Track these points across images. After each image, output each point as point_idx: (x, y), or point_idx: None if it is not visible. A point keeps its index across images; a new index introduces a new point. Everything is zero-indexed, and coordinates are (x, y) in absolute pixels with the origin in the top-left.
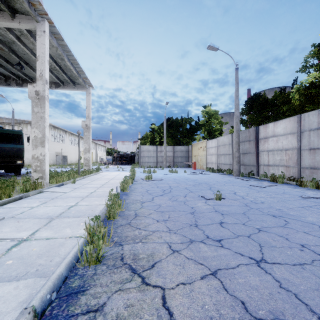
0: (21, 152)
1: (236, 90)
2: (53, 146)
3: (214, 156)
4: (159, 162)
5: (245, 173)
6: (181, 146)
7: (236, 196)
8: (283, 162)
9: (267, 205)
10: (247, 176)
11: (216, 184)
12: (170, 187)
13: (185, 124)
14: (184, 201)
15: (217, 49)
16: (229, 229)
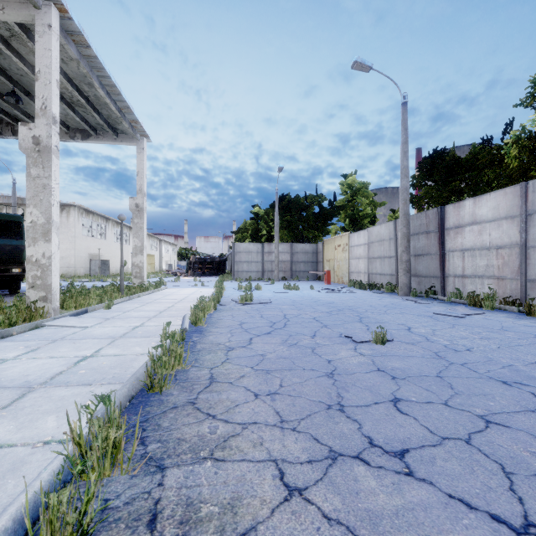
0: (19, 252)
1: (403, 141)
2: (85, 244)
3: (362, 261)
4: (267, 271)
5: (420, 291)
6: (305, 243)
7: (413, 335)
8: (493, 270)
9: (480, 355)
10: (425, 295)
11: (369, 310)
12: (285, 316)
13: (311, 206)
14: (312, 346)
15: (370, 68)
16: (417, 419)
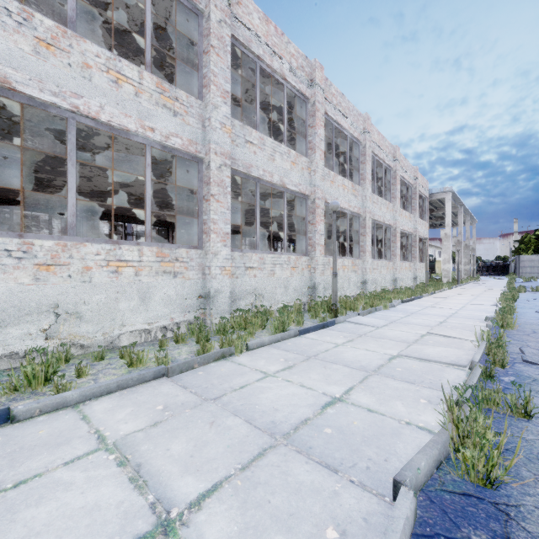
0: (434, 266)
1: None
2: None
3: None
4: None
5: None
6: None
7: None
8: None
9: None
10: None
11: None
12: (538, 283)
13: None
14: None
15: None
16: None
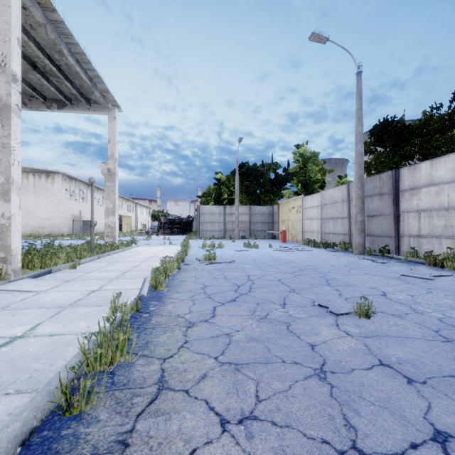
0: None
1: (358, 109)
2: (68, 207)
3: (315, 221)
4: (228, 230)
5: (374, 250)
6: (262, 206)
7: (394, 303)
8: (452, 230)
9: None
10: (380, 254)
11: (332, 271)
12: (249, 278)
13: (267, 173)
14: (285, 320)
15: (327, 39)
16: None
